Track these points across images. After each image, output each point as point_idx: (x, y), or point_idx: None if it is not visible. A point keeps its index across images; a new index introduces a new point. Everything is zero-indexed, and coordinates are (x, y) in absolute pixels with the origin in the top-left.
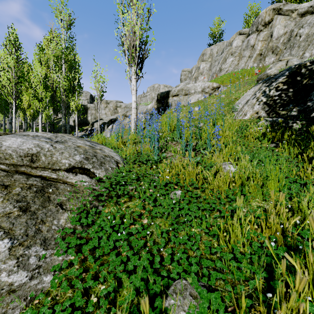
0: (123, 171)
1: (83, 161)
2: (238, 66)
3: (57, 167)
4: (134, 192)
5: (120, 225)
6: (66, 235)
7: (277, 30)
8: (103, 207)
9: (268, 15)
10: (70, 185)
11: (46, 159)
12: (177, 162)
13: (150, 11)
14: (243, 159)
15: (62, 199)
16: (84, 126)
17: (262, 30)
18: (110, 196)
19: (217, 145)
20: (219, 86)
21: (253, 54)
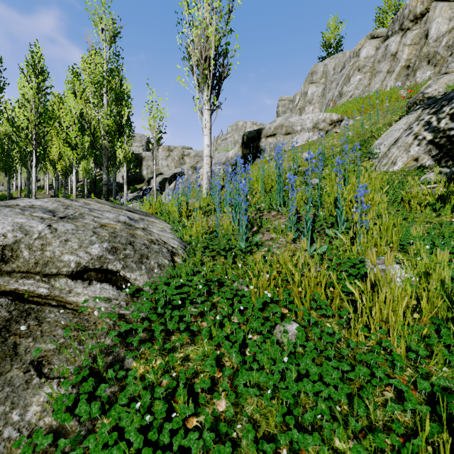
0: (182, 274)
1: (105, 255)
2: (369, 87)
3: (52, 270)
4: (201, 319)
5: (164, 425)
6: (36, 451)
7: (436, 25)
8: (136, 358)
9: (420, 3)
10: (71, 310)
11: (31, 255)
12: (285, 255)
13: (232, 3)
14: (423, 253)
15: (44, 349)
16: (138, 184)
17: (410, 28)
18: (153, 330)
19: (362, 222)
20: (342, 118)
21: (396, 67)
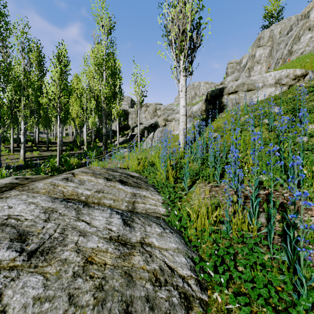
0: None
1: None
2: None
3: None
4: None
5: None
6: None
7: None
8: None
9: None
10: None
11: None
12: None
13: None
14: None
15: None
16: (125, 131)
17: None
18: None
19: None
20: (306, 72)
21: None
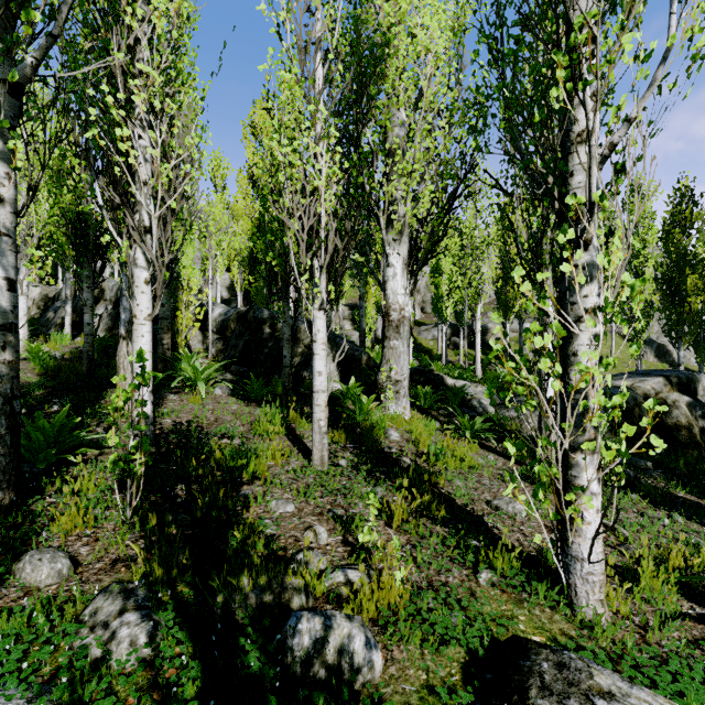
0: None
1: None
2: None
3: None
4: None
5: None
6: None
7: None
8: None
9: None
10: None
11: None
12: None
13: None
14: None
15: None
16: None
17: None
18: None
19: None
20: None
21: None
